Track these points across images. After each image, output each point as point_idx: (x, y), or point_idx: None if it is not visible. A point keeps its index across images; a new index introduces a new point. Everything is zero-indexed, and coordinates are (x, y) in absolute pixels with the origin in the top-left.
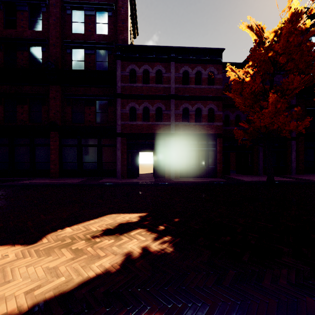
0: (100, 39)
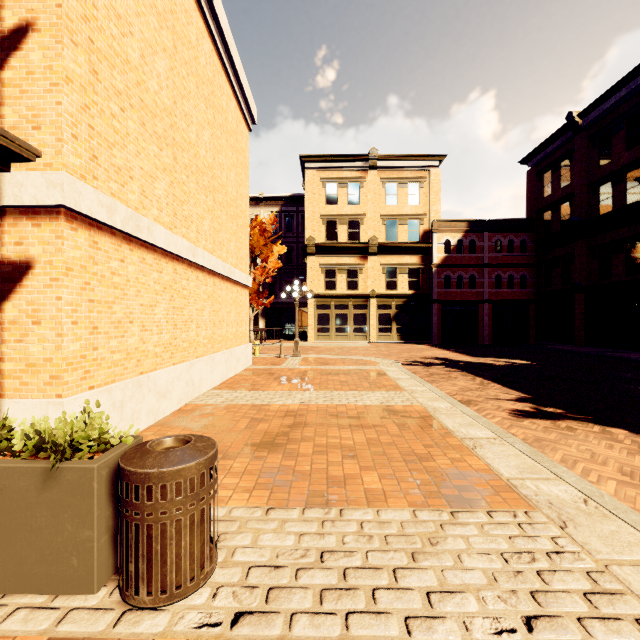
0: (630, 157)
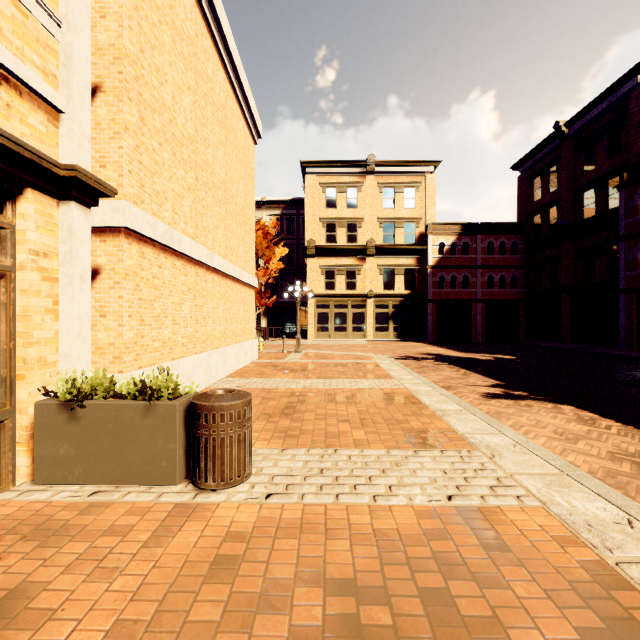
0: (611, 165)
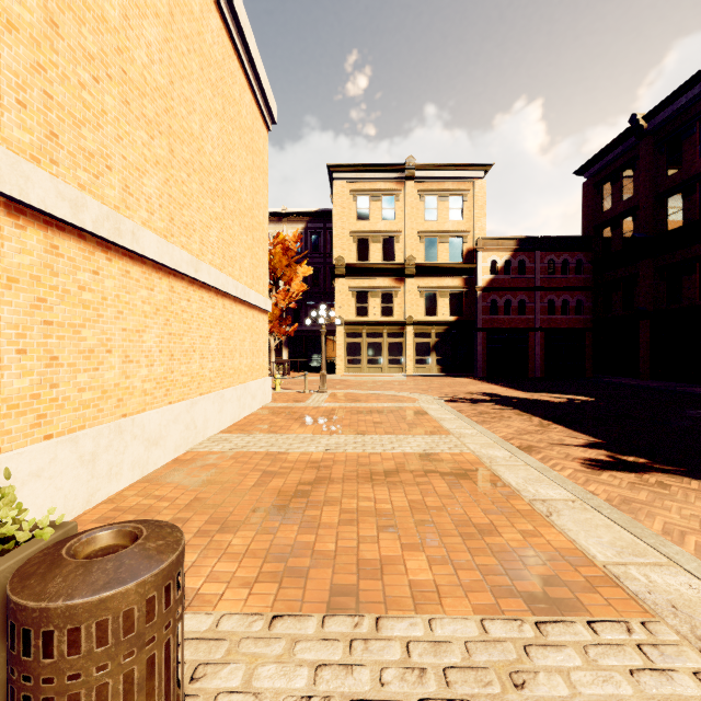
0: None
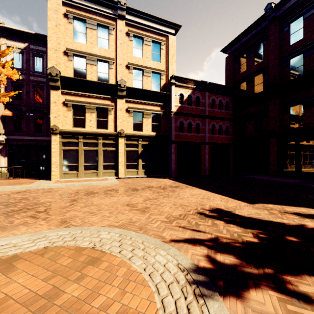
0: None
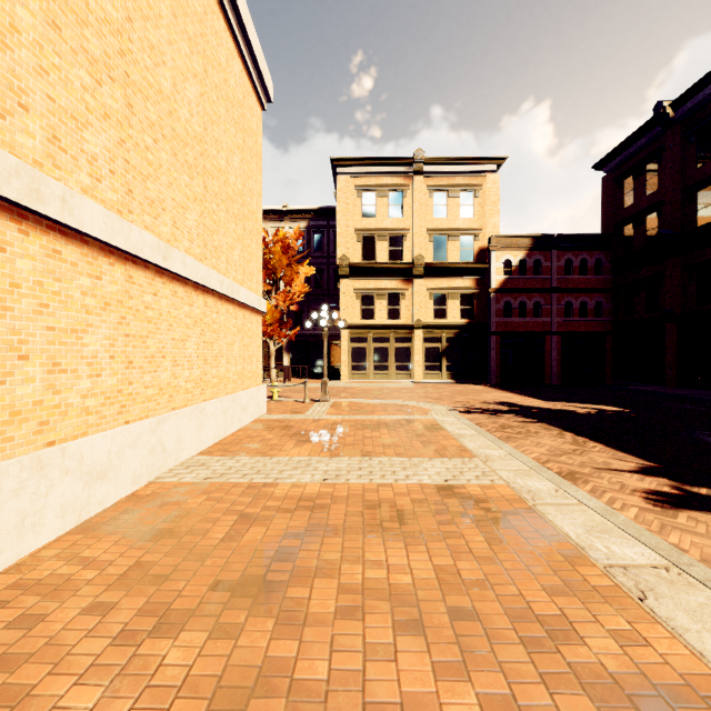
0: None
